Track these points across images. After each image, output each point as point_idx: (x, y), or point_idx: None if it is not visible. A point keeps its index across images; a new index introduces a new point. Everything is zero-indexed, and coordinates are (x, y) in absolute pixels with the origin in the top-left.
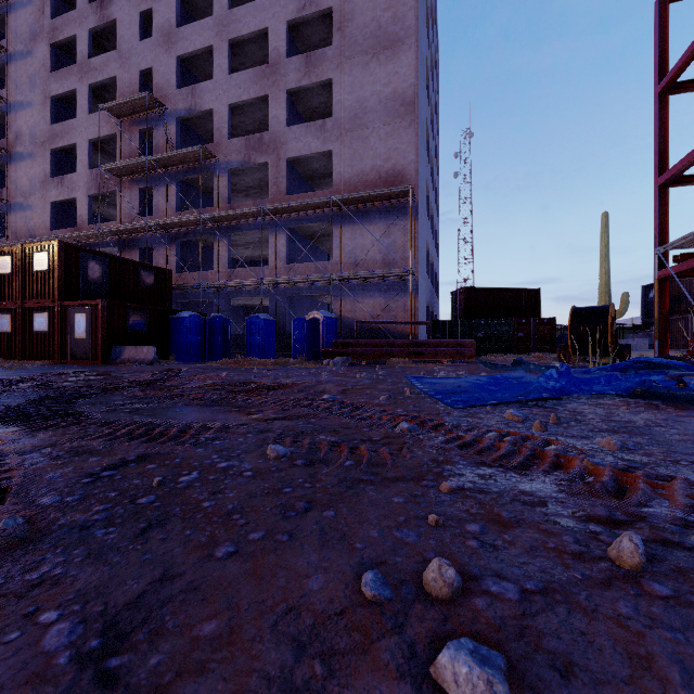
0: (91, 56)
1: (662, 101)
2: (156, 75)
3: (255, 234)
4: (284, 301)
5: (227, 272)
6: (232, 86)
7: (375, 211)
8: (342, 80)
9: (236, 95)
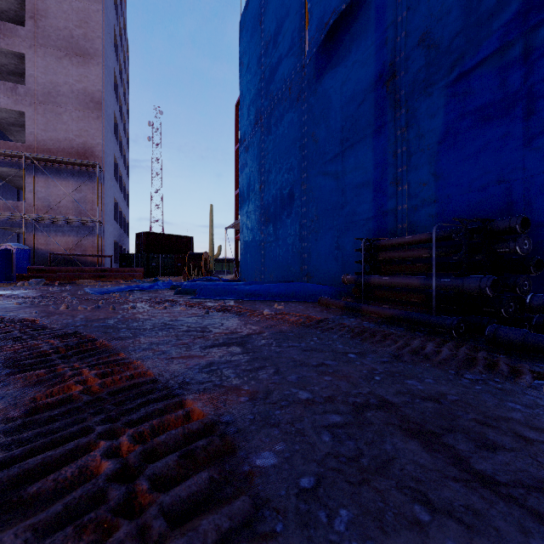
0: None
1: (237, 155)
2: None
3: None
4: None
5: None
6: None
7: (68, 171)
8: (35, 60)
9: None
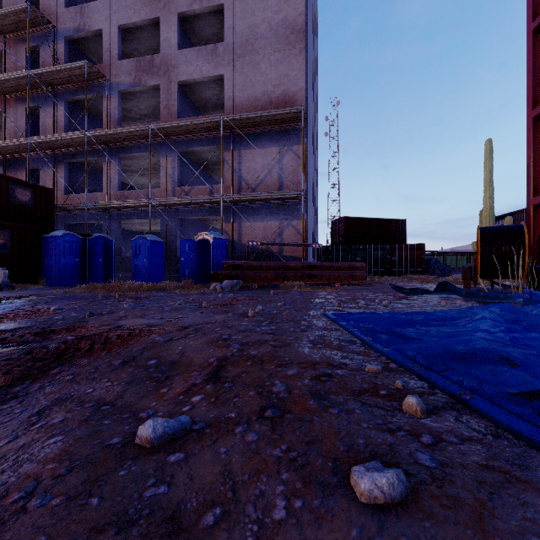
0: None
1: (534, 39)
2: None
3: (148, 159)
4: (175, 224)
5: (117, 194)
6: (122, 7)
7: (266, 136)
8: (233, 6)
9: (127, 17)
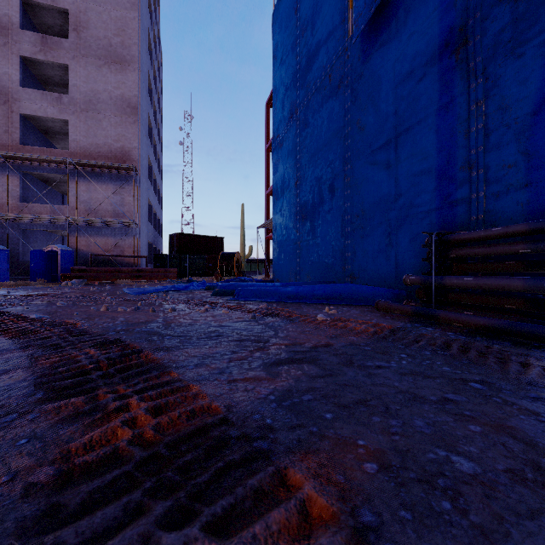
0: None
1: (268, 154)
2: None
3: None
4: (18, 234)
5: None
6: None
7: (107, 175)
8: (78, 70)
9: None
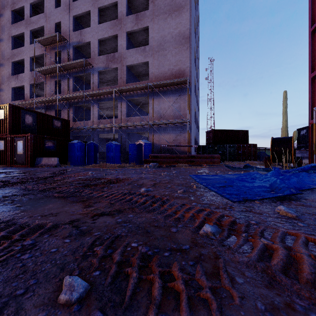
0: (31, 16)
1: (312, 36)
2: (63, 25)
3: (111, 103)
4: (125, 135)
5: (97, 121)
6: (100, 30)
7: (170, 91)
8: (153, 27)
9: (102, 35)
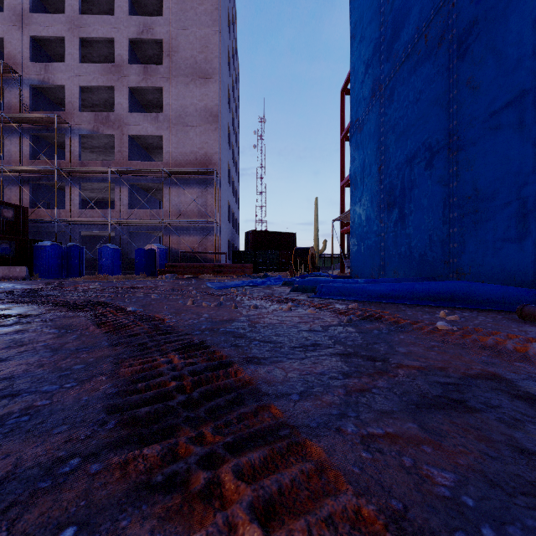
0: None
1: (342, 143)
2: (8, 45)
3: (101, 184)
4: (127, 235)
5: (78, 211)
6: (83, 72)
7: (193, 180)
8: (170, 90)
9: (87, 80)
